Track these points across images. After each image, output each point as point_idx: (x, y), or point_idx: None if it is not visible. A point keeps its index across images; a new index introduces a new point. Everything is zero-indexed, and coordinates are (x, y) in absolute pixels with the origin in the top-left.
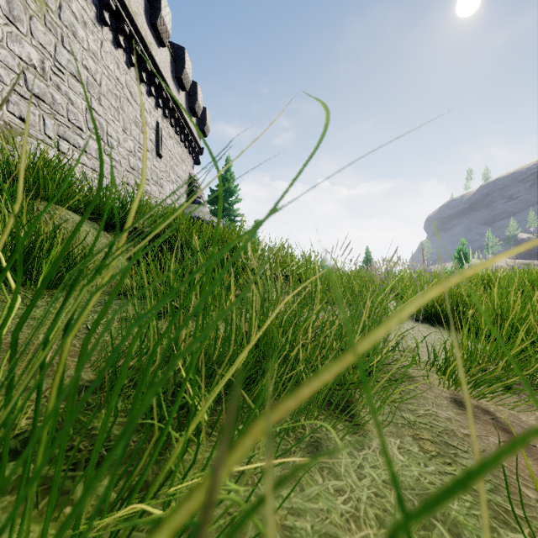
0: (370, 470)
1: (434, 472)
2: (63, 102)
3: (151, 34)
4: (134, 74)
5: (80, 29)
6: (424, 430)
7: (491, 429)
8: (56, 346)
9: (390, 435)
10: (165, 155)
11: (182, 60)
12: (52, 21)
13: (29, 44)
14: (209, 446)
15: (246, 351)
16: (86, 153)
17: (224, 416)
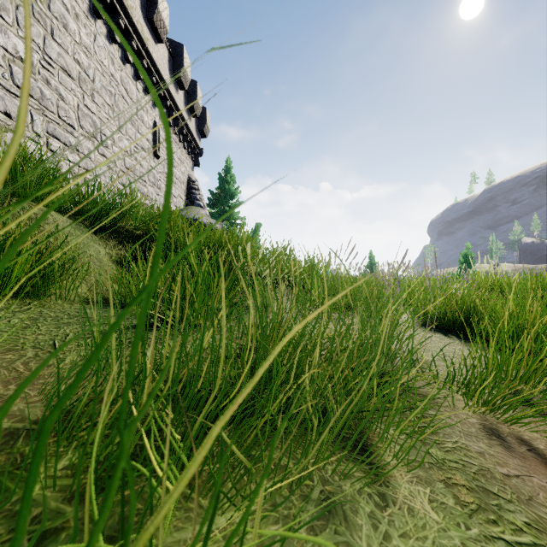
0: (399, 541)
1: (478, 536)
2: (53, 98)
3: (148, 30)
4: (130, 71)
5: (71, 21)
6: (456, 472)
7: (531, 466)
8: (6, 371)
9: (417, 480)
10: (162, 156)
11: (181, 57)
12: (41, 12)
13: (16, 35)
14: (184, 519)
15: (221, 424)
16: (78, 152)
17: (195, 506)
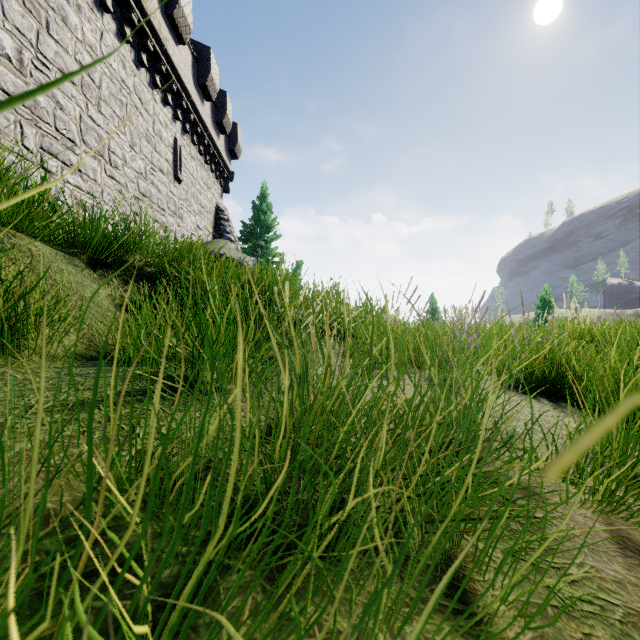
0: None
1: None
2: (49, 107)
3: (167, 28)
4: (146, 77)
5: (72, 13)
6: (594, 621)
7: None
8: None
9: None
10: (185, 180)
11: (207, 62)
12: (33, 0)
13: (1, 28)
14: None
15: None
16: (80, 173)
17: None
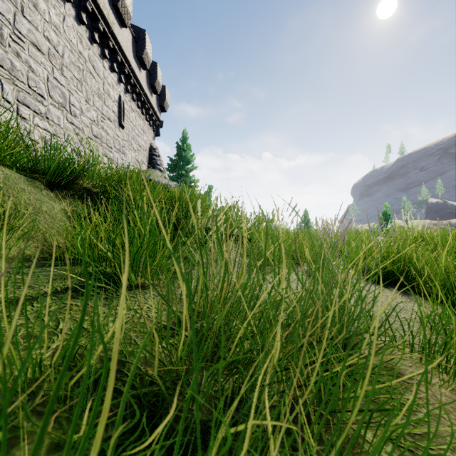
0: None
1: None
2: (23, 69)
3: (113, 15)
4: (97, 50)
5: (41, 1)
6: None
7: None
8: None
9: None
10: (127, 126)
11: (143, 41)
12: None
13: None
14: None
15: None
16: (47, 119)
17: None
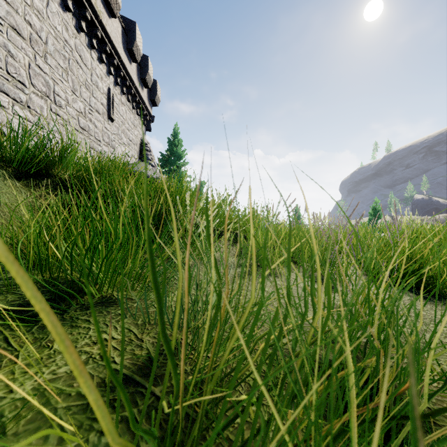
0: None
1: None
2: (1, 54)
3: (102, 4)
4: (85, 39)
5: None
6: None
7: None
8: None
9: None
10: (117, 120)
11: (133, 33)
12: None
13: None
14: None
15: None
16: (29, 108)
17: None
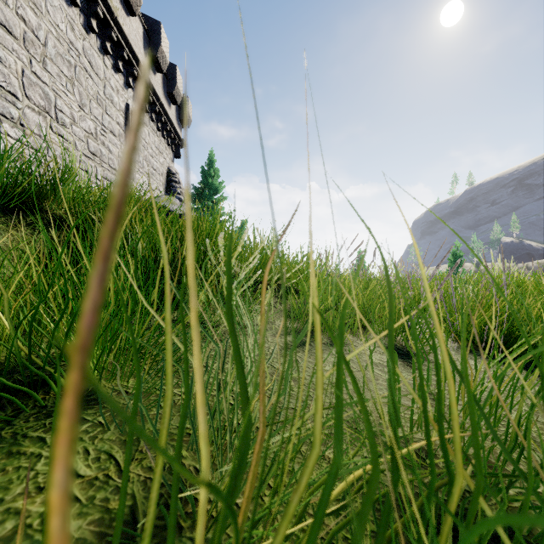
0: None
1: None
2: None
3: None
4: (96, 42)
5: None
6: None
7: None
8: None
9: None
10: None
11: (158, 35)
12: None
13: None
14: None
15: None
16: (22, 127)
17: None
